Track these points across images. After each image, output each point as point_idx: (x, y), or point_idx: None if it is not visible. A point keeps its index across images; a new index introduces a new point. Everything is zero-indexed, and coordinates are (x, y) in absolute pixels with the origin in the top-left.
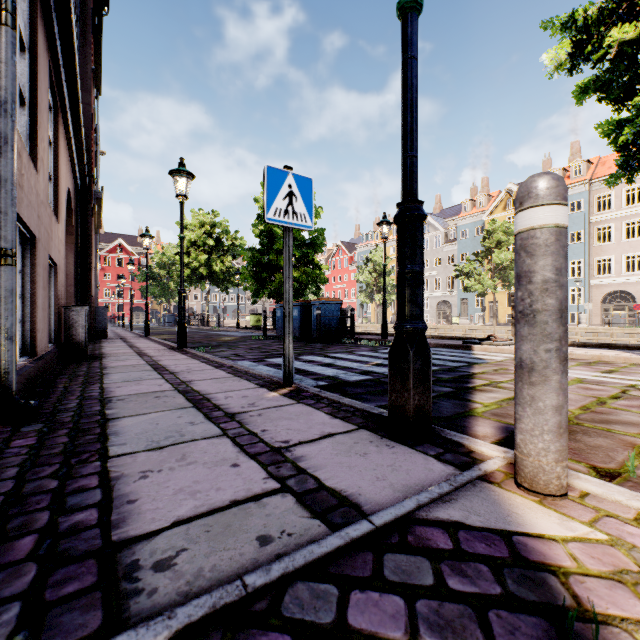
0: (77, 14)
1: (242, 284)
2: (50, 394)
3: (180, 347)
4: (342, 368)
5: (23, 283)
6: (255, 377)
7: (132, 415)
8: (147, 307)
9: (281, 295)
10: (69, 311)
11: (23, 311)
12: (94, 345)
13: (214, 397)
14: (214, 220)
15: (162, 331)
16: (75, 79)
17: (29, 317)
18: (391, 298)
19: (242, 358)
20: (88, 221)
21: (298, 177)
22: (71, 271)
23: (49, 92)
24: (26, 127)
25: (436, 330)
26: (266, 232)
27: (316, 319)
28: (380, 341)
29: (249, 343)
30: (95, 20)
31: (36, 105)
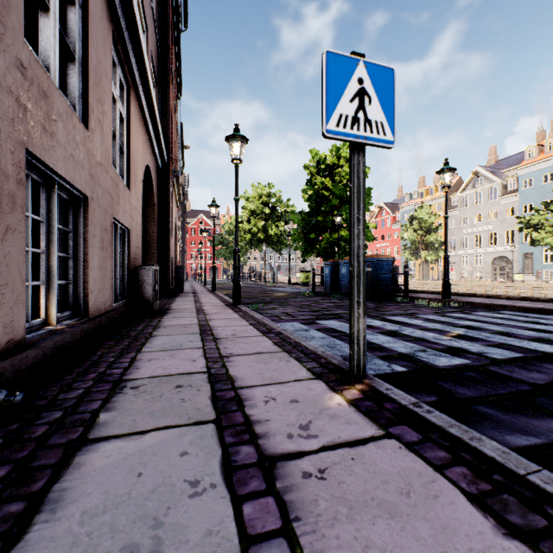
0: (159, 23)
1: (293, 245)
2: (77, 366)
3: (235, 304)
4: (414, 340)
5: (76, 243)
6: (307, 355)
7: (122, 434)
8: (214, 266)
9: (328, 254)
10: (139, 270)
11: (76, 271)
12: (169, 299)
13: (249, 397)
14: (269, 191)
15: (228, 286)
16: (142, 56)
17: (81, 277)
18: (438, 255)
19: (292, 318)
20: (167, 195)
21: (372, 67)
22: (153, 237)
23: (120, 70)
24: (76, 83)
25: (493, 287)
26: (314, 196)
27: (366, 277)
28: (442, 301)
29: (299, 300)
30: (174, 30)
31: (88, 62)
